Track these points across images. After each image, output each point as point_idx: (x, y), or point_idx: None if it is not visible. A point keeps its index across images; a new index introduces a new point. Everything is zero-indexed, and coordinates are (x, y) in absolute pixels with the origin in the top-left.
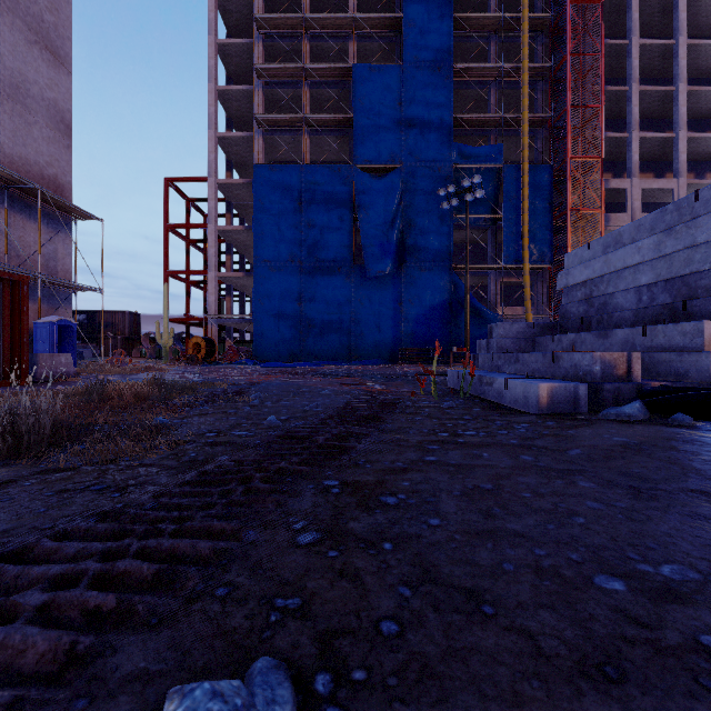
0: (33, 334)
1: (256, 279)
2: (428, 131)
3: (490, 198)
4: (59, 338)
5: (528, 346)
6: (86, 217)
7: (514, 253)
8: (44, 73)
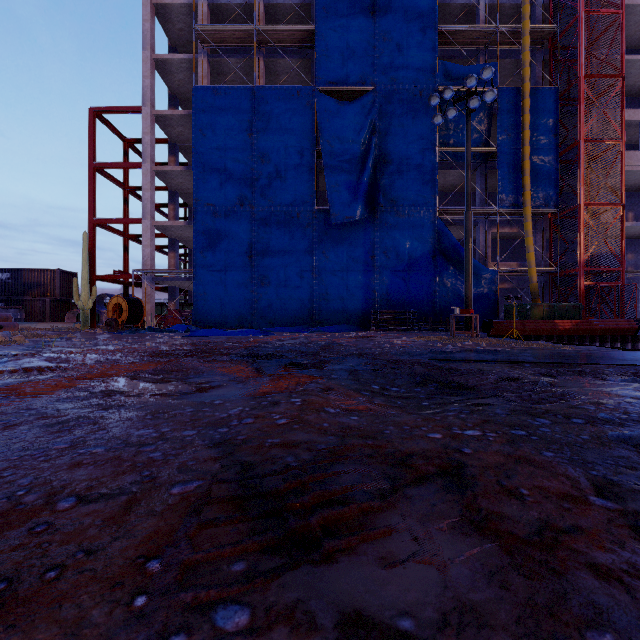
0: None
1: (196, 226)
2: (406, 46)
3: (481, 129)
4: None
5: None
6: None
7: (512, 196)
8: None
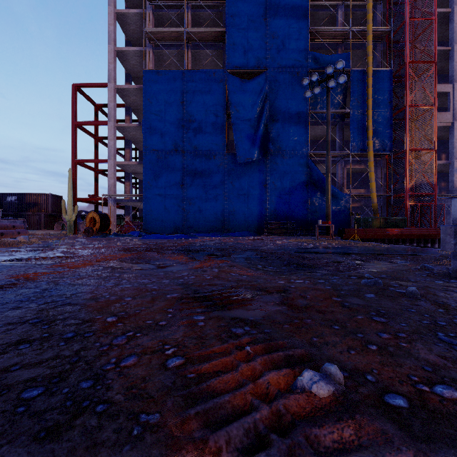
0: None
1: (145, 165)
2: (288, 42)
3: (339, 98)
4: None
5: None
6: None
7: (360, 143)
8: None
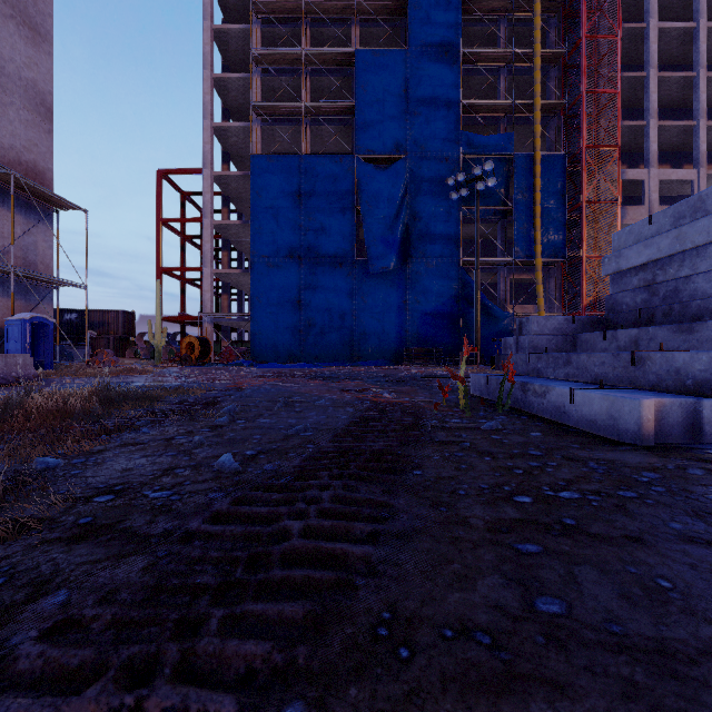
0: (5, 333)
1: (253, 275)
2: (434, 119)
3: (500, 190)
4: (34, 337)
5: (566, 344)
6: (68, 207)
7: (526, 248)
8: (22, 51)
